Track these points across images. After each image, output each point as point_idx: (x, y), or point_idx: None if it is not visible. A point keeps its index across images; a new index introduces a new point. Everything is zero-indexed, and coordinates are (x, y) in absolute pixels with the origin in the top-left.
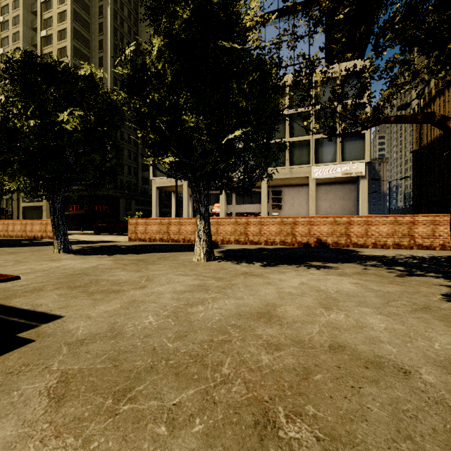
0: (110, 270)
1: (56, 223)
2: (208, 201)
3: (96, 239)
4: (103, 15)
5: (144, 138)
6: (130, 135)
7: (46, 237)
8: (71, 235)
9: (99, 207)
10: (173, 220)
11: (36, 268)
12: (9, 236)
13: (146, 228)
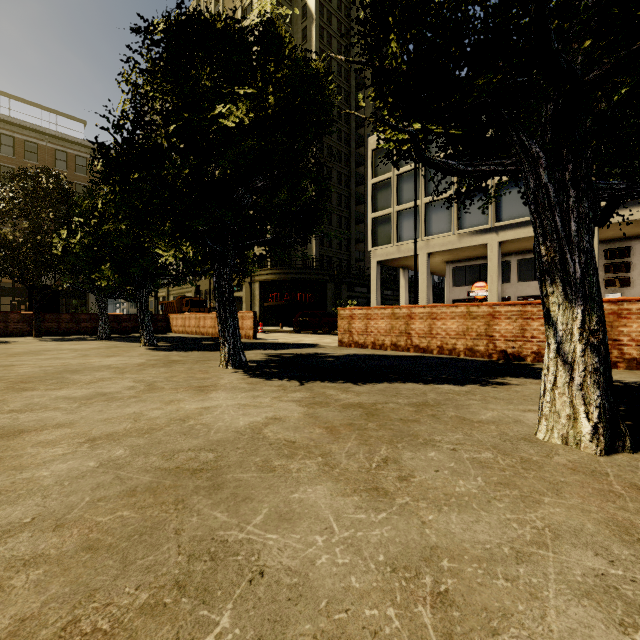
0: (289, 460)
1: (223, 315)
2: (592, 237)
3: (293, 340)
4: (307, 38)
5: (377, 94)
6: (340, 194)
7: None
8: (266, 333)
9: (301, 295)
10: (418, 310)
11: (147, 415)
12: (200, 333)
13: (368, 325)
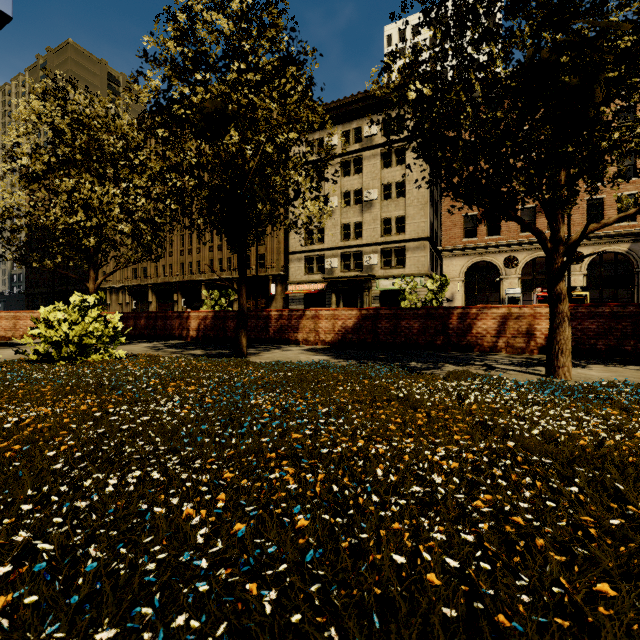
0: None
1: None
2: None
3: None
4: None
5: None
6: None
7: None
8: None
9: None
10: None
11: None
12: None
13: None
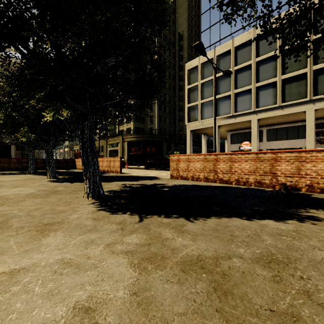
0: None
1: (85, 159)
2: None
3: (143, 174)
4: None
5: None
6: (170, 95)
7: (110, 171)
8: (129, 169)
9: (149, 149)
10: (222, 156)
11: None
12: None
13: (189, 165)
